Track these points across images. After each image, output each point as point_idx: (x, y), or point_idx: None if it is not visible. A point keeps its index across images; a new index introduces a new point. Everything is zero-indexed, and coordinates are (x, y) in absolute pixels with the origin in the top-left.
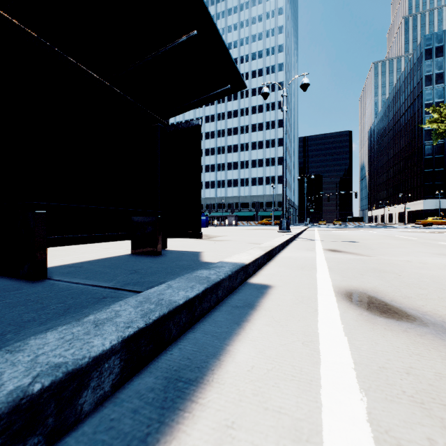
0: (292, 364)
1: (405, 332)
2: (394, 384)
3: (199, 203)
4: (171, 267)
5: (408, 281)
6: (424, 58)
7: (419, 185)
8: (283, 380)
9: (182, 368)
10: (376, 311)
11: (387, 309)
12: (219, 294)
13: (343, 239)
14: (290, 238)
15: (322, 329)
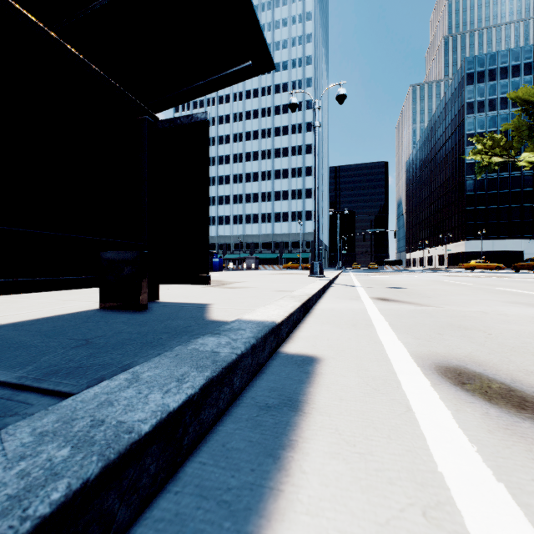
0: None
1: None
2: None
3: (206, 233)
4: (154, 331)
5: (507, 342)
6: (465, 83)
7: (460, 224)
8: None
9: None
10: (508, 406)
11: (521, 400)
12: (234, 383)
13: (388, 285)
14: (326, 284)
15: (443, 461)
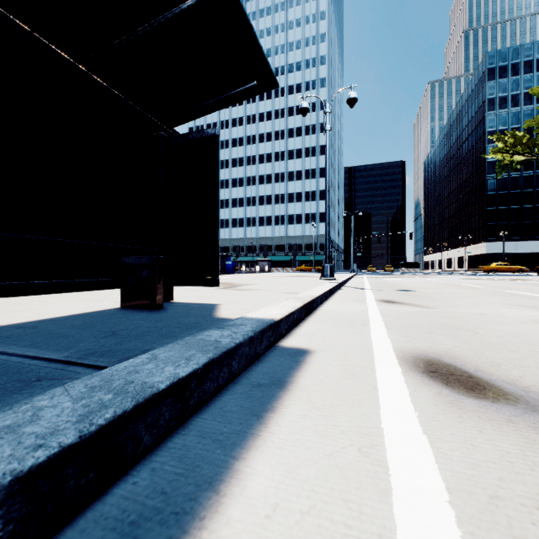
0: (344, 496)
1: (511, 422)
2: (525, 536)
3: (216, 239)
4: (169, 326)
5: (489, 340)
6: (486, 78)
7: (481, 225)
8: (330, 537)
9: (147, 516)
10: (460, 388)
11: (475, 384)
12: (233, 366)
13: (398, 287)
14: (334, 287)
15: (387, 421)
